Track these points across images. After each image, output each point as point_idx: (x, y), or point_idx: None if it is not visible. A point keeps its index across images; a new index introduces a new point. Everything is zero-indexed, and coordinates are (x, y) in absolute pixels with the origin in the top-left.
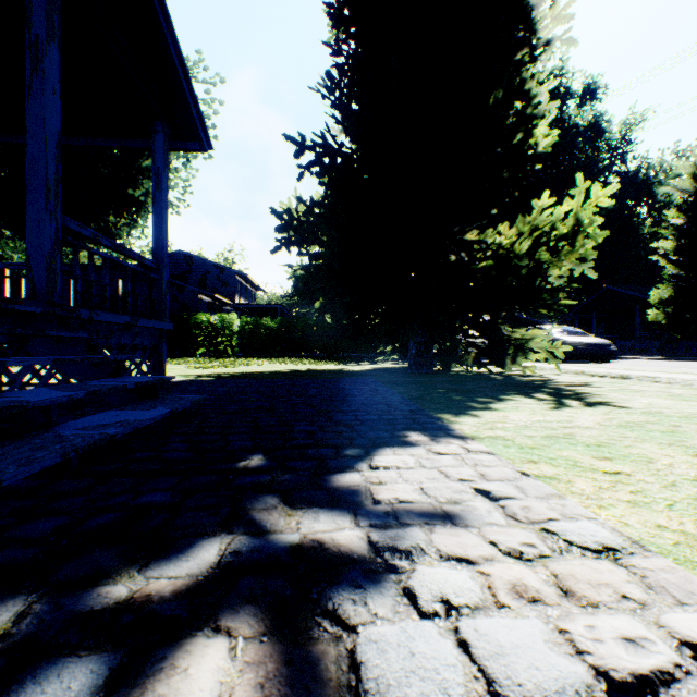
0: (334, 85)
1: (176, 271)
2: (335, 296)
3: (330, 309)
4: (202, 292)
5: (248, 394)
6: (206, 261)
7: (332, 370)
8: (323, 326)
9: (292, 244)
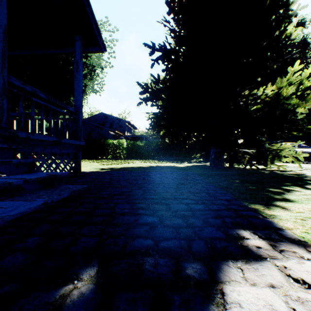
0: (170, 9)
1: (100, 121)
2: (170, 128)
3: (168, 135)
4: (110, 130)
5: (120, 182)
6: (113, 117)
7: (169, 166)
8: (165, 144)
9: (148, 100)
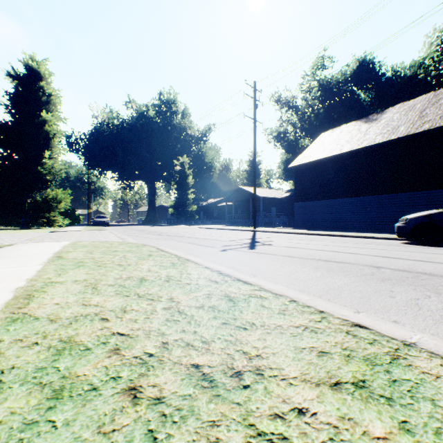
0: None
1: None
2: None
3: None
4: None
5: None
6: None
7: None
8: None
9: None
